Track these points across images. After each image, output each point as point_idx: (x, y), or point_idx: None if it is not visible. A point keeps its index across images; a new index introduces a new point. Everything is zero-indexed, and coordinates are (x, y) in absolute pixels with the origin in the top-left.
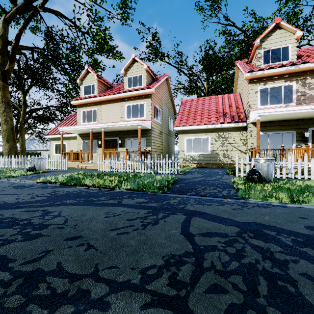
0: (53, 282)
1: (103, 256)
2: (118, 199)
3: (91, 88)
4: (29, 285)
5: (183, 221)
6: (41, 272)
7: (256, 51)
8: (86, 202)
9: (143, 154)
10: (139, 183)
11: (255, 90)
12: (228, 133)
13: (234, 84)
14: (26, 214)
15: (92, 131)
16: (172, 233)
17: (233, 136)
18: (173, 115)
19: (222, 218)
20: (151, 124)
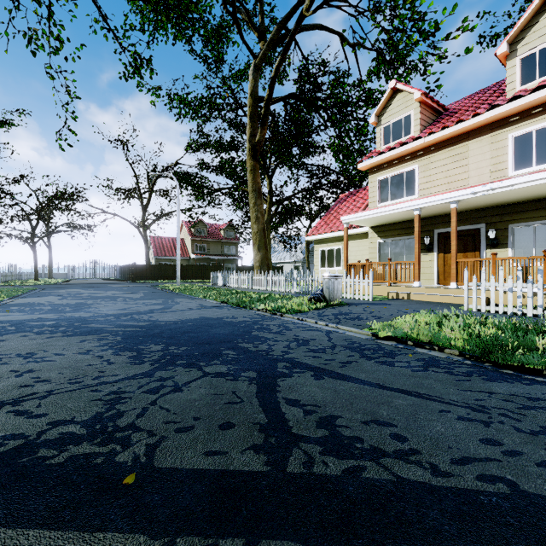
0: None
1: None
2: None
3: (403, 124)
4: None
5: None
6: None
7: None
8: None
9: None
10: None
11: None
12: None
13: None
14: None
15: (419, 215)
16: None
17: None
18: None
19: None
20: None
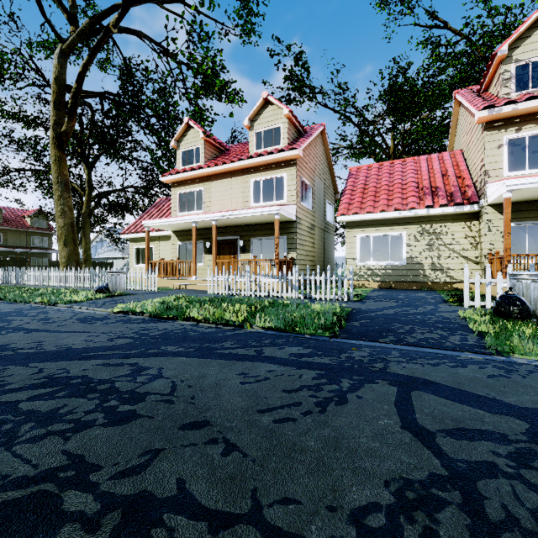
0: (178, 527)
1: (262, 472)
2: (256, 348)
3: (194, 153)
4: (133, 530)
5: (395, 398)
6: (151, 500)
7: (501, 67)
8: (201, 352)
9: (284, 265)
10: (287, 318)
11: (497, 141)
12: (442, 225)
13: (450, 134)
14: (104, 371)
15: (196, 226)
16: (384, 425)
17: (452, 230)
18: (333, 195)
19: (477, 396)
20: (297, 212)
